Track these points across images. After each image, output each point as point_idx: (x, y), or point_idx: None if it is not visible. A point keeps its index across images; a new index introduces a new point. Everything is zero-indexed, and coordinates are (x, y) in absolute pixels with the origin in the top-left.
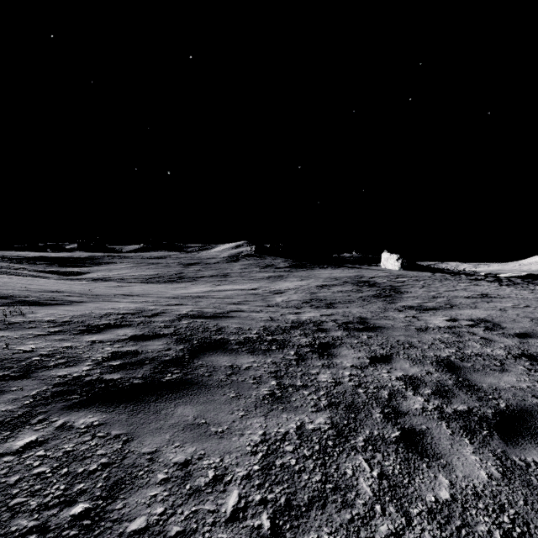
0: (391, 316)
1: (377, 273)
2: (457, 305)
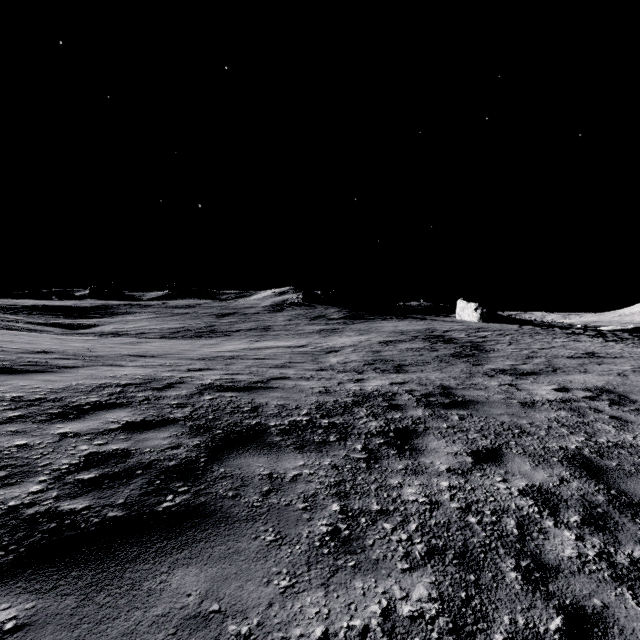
0: (481, 384)
1: (452, 326)
2: (561, 368)
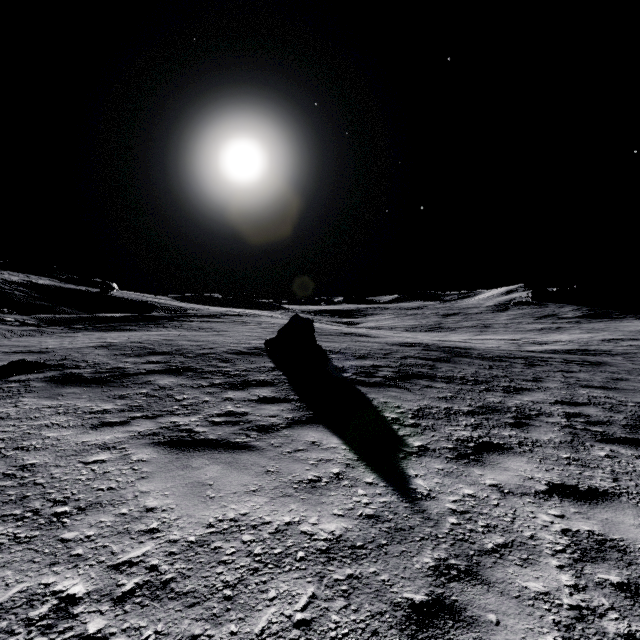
0: None
1: None
2: None
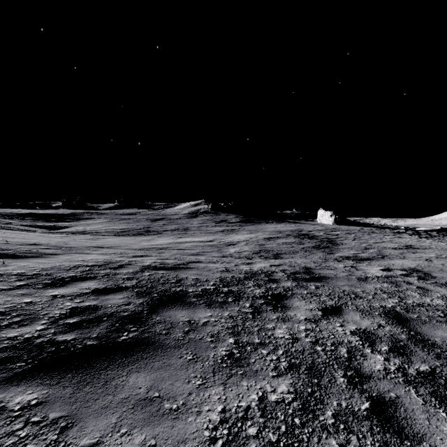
0: (332, 266)
1: (315, 227)
2: (388, 255)
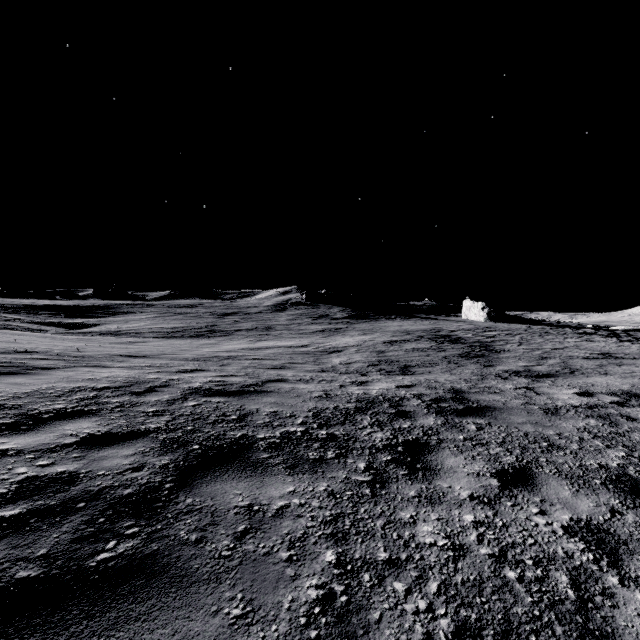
0: (495, 387)
1: (459, 325)
2: (579, 370)
